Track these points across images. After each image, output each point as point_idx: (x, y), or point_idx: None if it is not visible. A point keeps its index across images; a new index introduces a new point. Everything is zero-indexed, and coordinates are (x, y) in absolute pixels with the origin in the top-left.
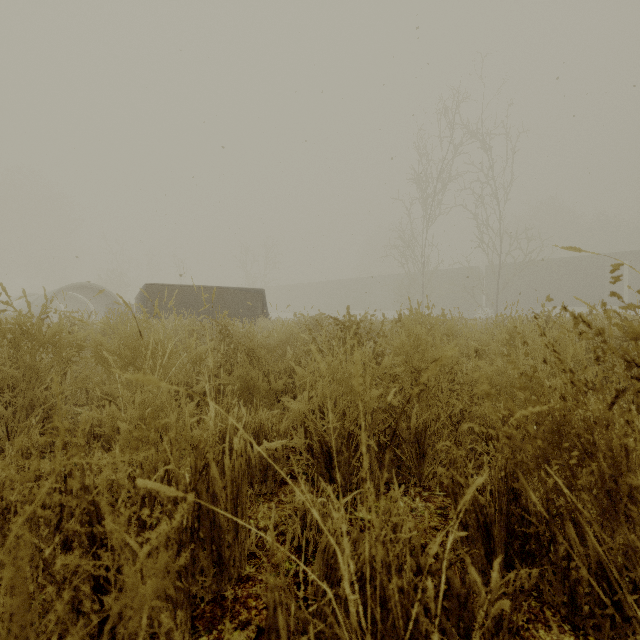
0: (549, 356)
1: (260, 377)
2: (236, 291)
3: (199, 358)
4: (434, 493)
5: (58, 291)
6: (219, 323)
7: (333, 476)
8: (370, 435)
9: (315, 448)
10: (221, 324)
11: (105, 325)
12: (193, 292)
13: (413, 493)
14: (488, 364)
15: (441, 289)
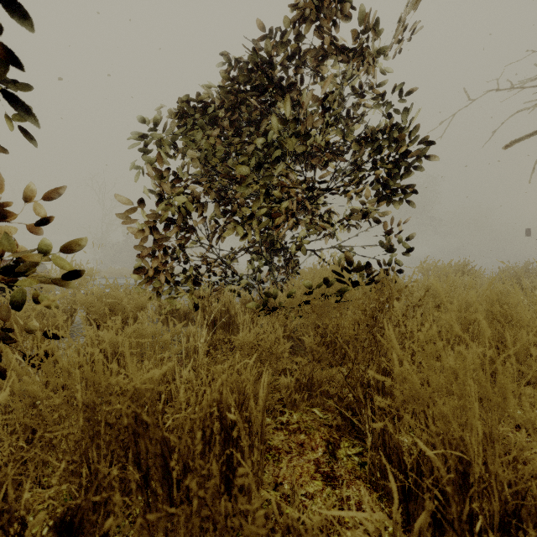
0: None
1: None
2: None
3: None
4: None
5: None
6: None
7: None
8: None
9: None
10: None
11: None
12: None
13: None
14: None
15: None
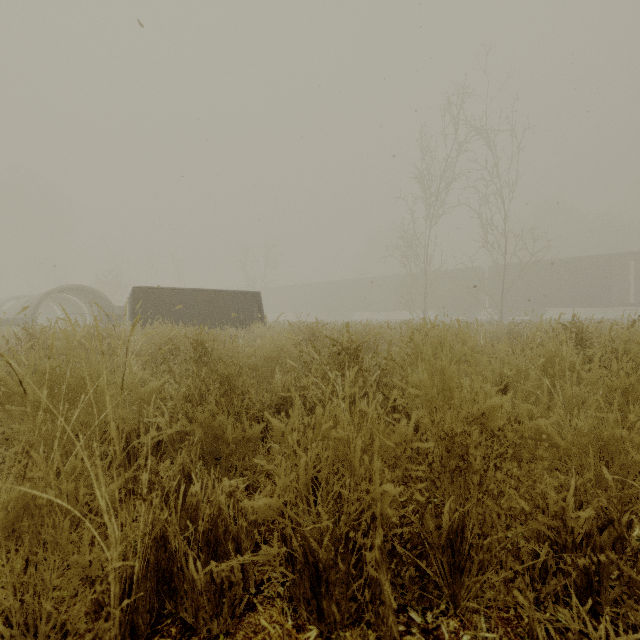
0: (632, 406)
1: (229, 425)
2: (230, 294)
3: (148, 398)
4: (479, 635)
5: (47, 293)
6: (194, 340)
7: (322, 607)
8: (382, 570)
9: (296, 554)
10: (196, 341)
11: (32, 351)
12: (184, 295)
13: (447, 635)
14: (533, 405)
15: (444, 290)
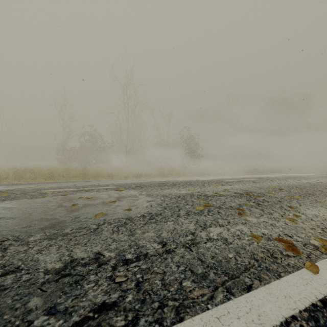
0: None
1: None
2: None
3: None
4: None
5: None
6: None
7: None
8: None
9: None
10: None
11: None
12: None
13: None
14: None
15: None
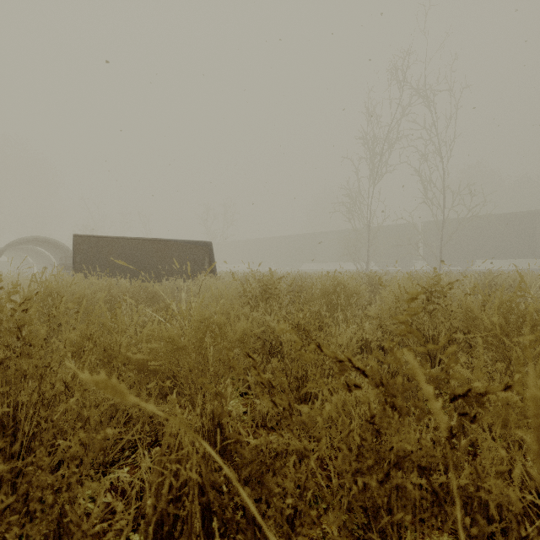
0: None
1: None
2: (180, 244)
3: None
4: None
5: (9, 244)
6: None
7: None
8: None
9: None
10: None
11: None
12: (131, 245)
13: None
14: None
15: (385, 243)
